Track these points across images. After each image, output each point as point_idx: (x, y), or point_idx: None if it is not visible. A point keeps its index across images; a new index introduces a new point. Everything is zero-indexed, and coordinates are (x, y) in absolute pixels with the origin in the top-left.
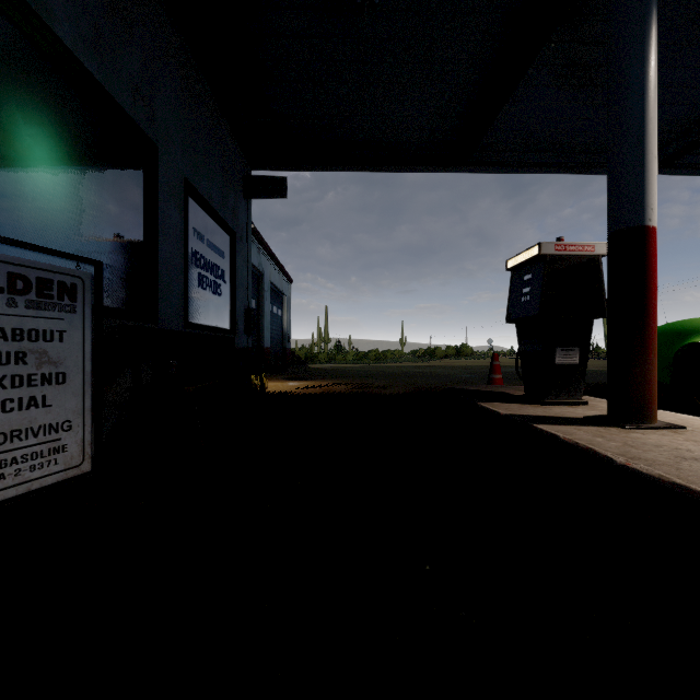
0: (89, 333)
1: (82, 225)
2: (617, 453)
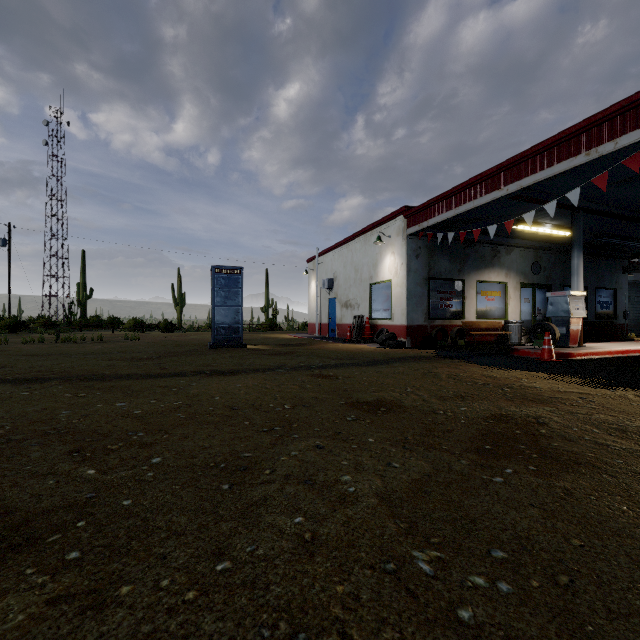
0: None
1: None
2: None
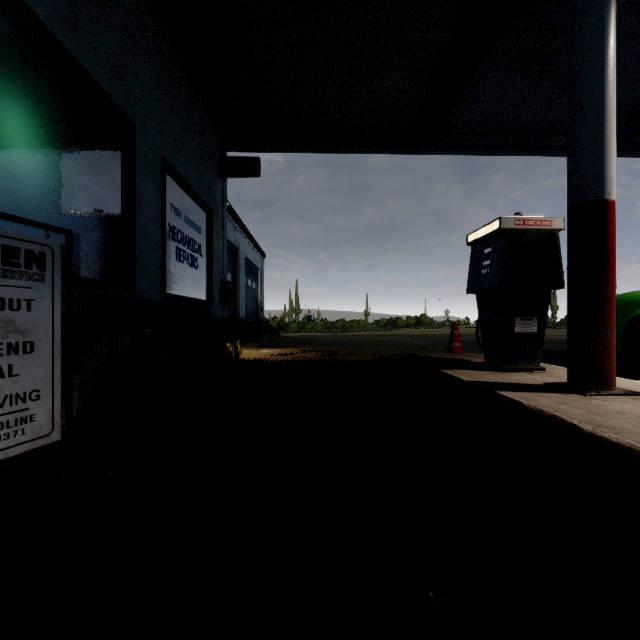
0: (58, 302)
1: (59, 198)
2: (583, 420)
